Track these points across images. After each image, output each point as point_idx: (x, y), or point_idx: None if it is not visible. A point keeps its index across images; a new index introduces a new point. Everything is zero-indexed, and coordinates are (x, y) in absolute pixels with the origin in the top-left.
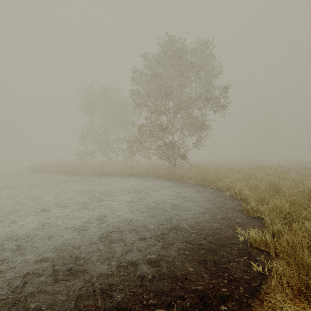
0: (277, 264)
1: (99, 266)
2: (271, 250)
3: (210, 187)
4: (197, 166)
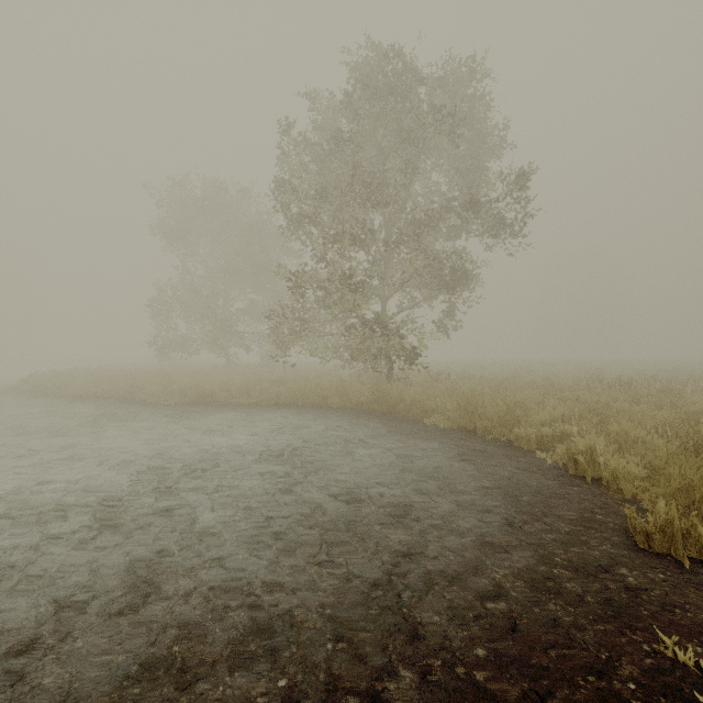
0: None
1: None
2: None
3: (490, 437)
4: (443, 379)
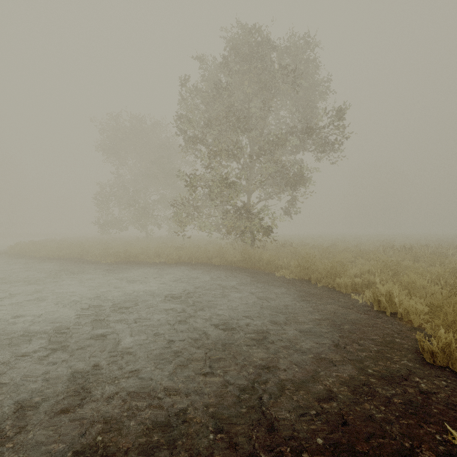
0: None
1: None
2: None
3: (320, 285)
4: (288, 246)
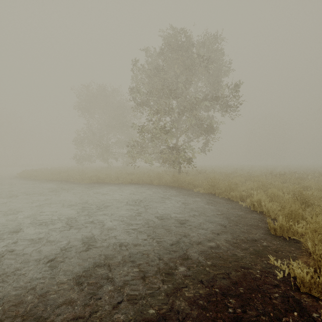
0: None
1: None
2: None
3: (221, 196)
4: (203, 173)
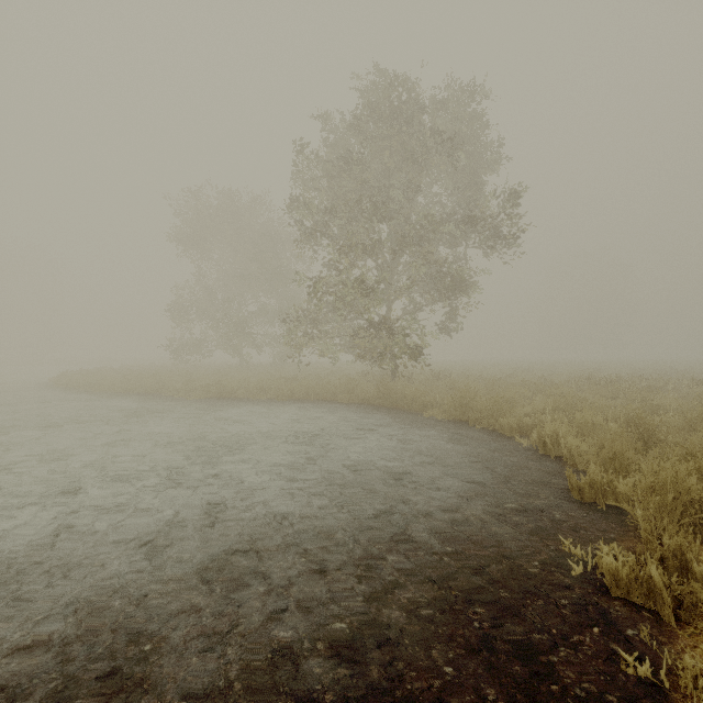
0: (698, 660)
1: (193, 660)
2: (665, 608)
3: (480, 427)
4: (445, 377)
